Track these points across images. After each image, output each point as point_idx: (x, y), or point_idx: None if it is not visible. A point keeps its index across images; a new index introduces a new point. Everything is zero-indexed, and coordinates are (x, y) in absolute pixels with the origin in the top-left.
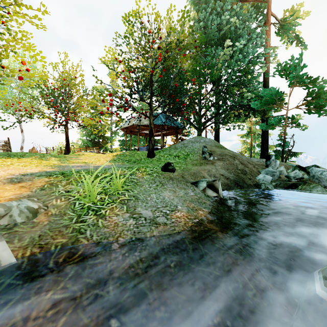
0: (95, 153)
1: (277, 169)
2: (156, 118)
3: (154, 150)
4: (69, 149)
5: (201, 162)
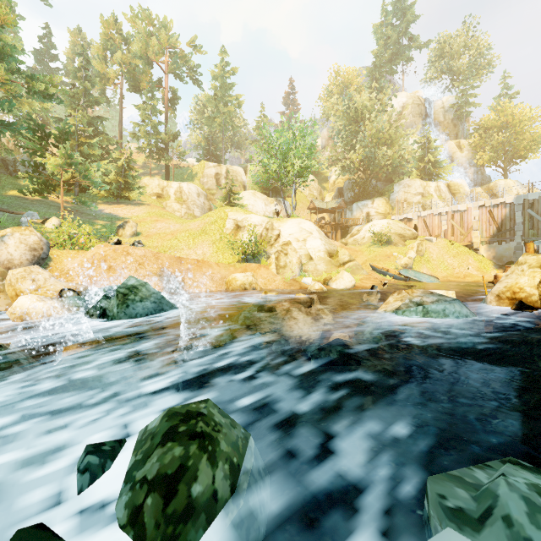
0: None
1: None
2: None
3: None
4: None
5: None
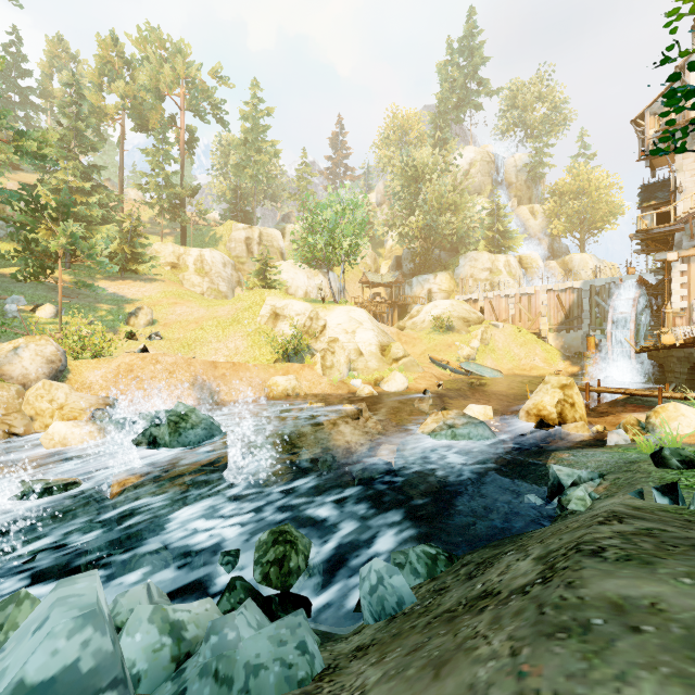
0: None
1: (192, 634)
2: None
3: None
4: None
5: None
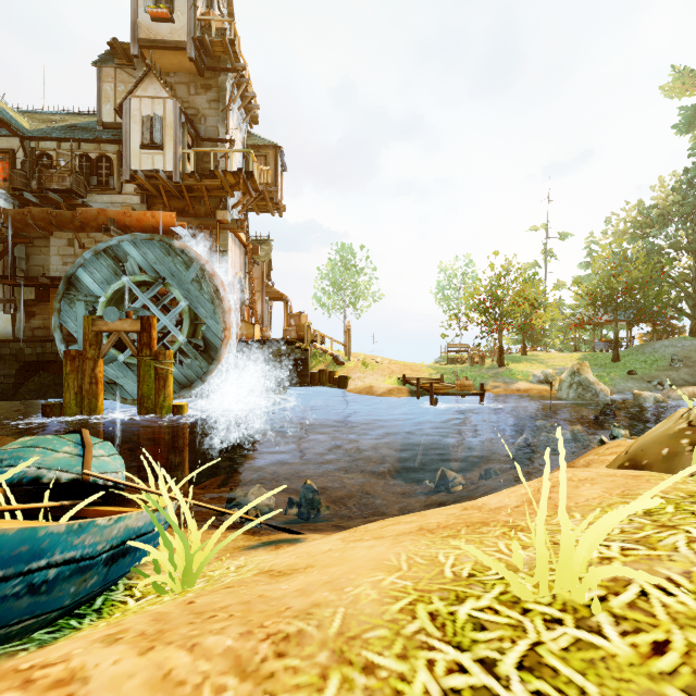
0: (544, 353)
1: None
2: (619, 311)
3: (618, 356)
4: (525, 351)
5: (666, 369)
